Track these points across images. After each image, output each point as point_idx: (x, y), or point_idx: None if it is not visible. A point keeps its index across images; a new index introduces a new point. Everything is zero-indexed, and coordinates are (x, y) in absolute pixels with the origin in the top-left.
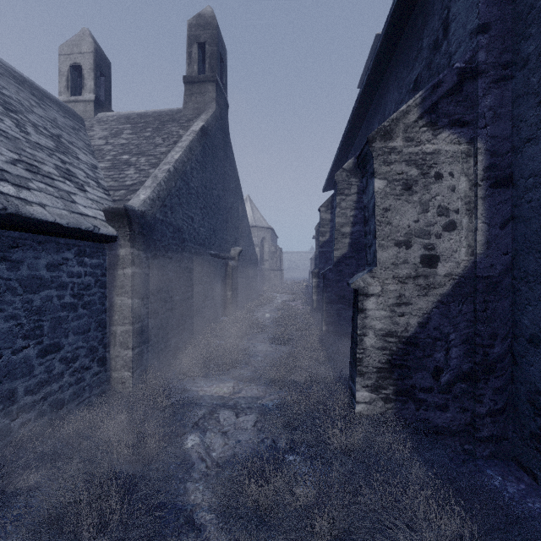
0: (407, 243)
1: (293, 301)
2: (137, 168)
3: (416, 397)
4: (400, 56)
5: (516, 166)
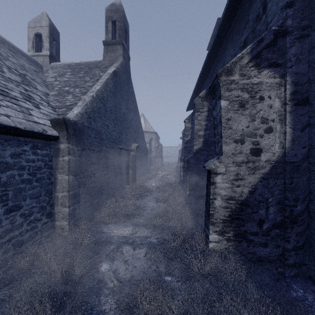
0: (241, 141)
1: (169, 175)
2: (73, 95)
3: (247, 238)
4: (234, 27)
5: (311, 91)
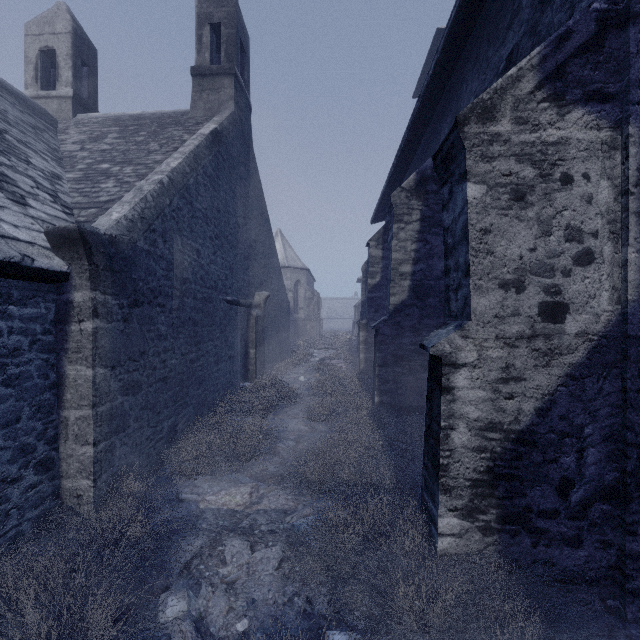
0: (517, 284)
1: (334, 359)
2: (118, 180)
3: (532, 526)
4: (482, 29)
5: None
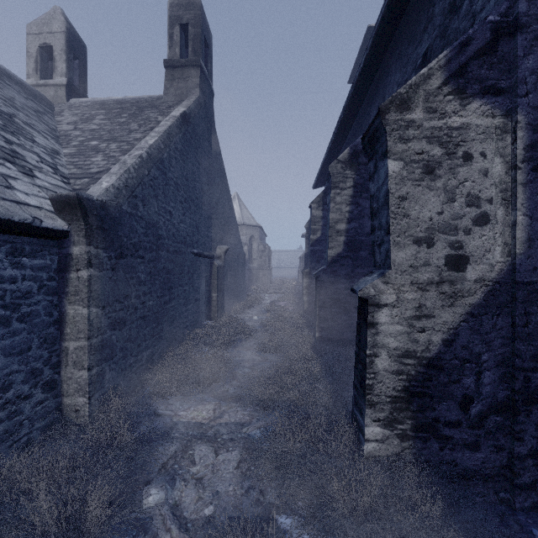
0: (428, 241)
1: (283, 301)
2: (106, 155)
3: (440, 433)
4: (404, 31)
5: None
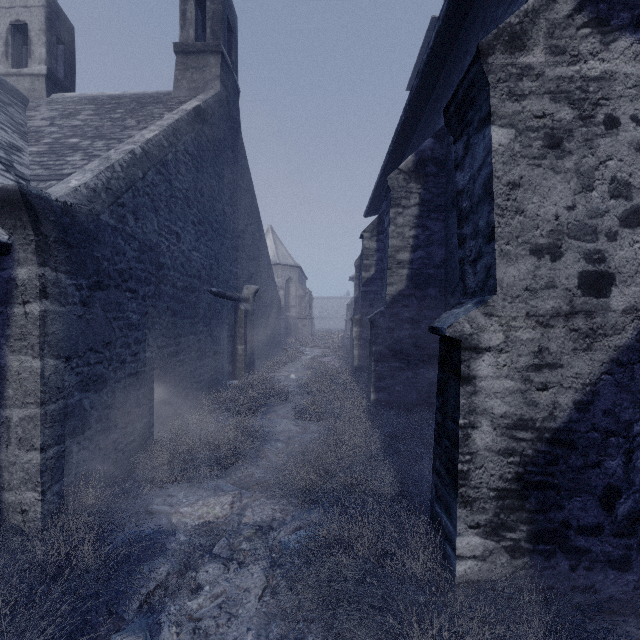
0: (553, 250)
1: (327, 357)
2: (87, 153)
3: (570, 545)
4: None
5: None
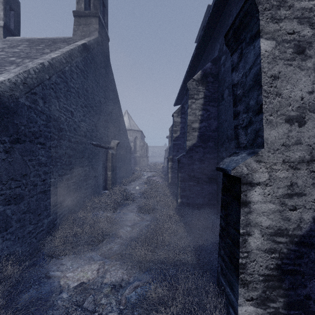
0: (299, 119)
1: (155, 177)
2: (18, 65)
3: (311, 310)
4: None
5: None
